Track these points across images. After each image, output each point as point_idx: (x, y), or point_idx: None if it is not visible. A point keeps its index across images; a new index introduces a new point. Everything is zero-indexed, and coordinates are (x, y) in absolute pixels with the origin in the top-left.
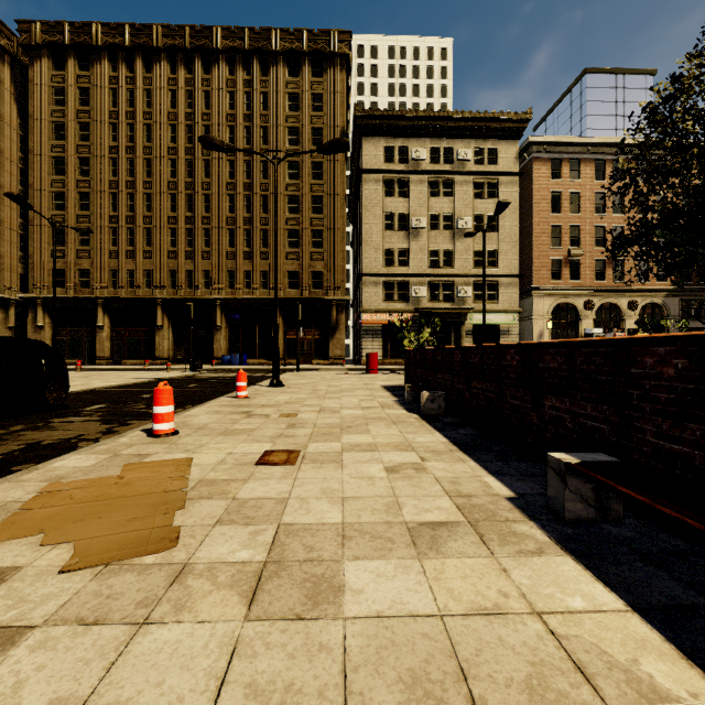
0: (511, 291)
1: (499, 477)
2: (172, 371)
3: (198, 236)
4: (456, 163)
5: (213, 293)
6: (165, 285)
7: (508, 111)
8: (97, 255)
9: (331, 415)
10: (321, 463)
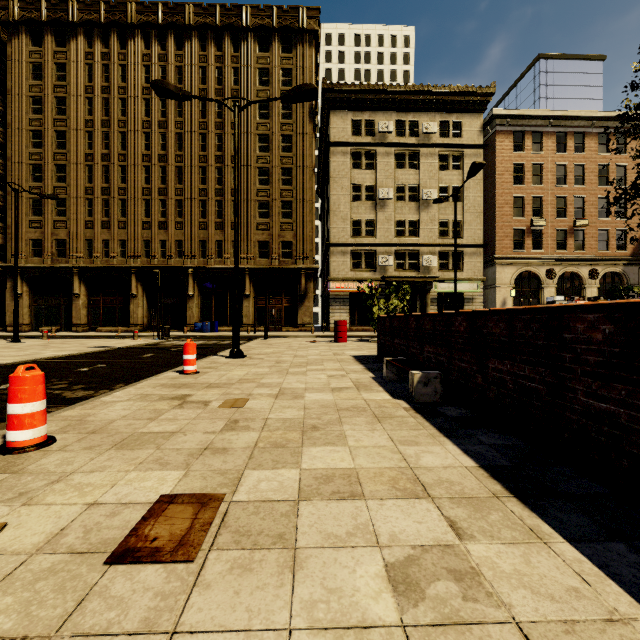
0: (475, 260)
1: None
2: (140, 339)
3: (171, 207)
4: (422, 136)
5: (185, 262)
6: (139, 255)
7: (472, 85)
8: (73, 225)
9: (290, 403)
10: (252, 545)
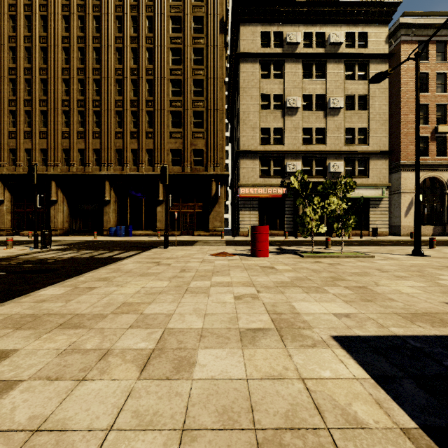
0: (380, 166)
1: None
2: (18, 247)
3: (89, 117)
4: (328, 47)
5: (102, 170)
6: (59, 163)
7: None
8: None
9: None
10: None
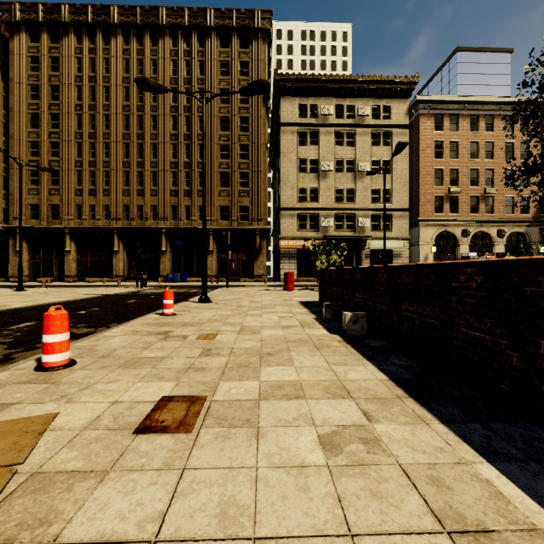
0: (402, 222)
1: (500, 465)
2: (122, 288)
3: (147, 177)
4: (357, 118)
5: (159, 224)
6: (121, 217)
7: (399, 75)
8: (65, 192)
9: (250, 337)
10: (229, 425)
